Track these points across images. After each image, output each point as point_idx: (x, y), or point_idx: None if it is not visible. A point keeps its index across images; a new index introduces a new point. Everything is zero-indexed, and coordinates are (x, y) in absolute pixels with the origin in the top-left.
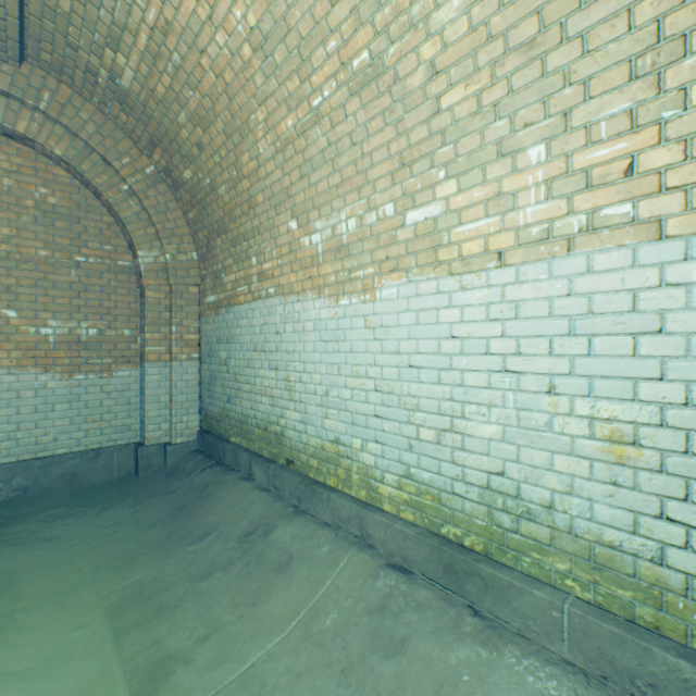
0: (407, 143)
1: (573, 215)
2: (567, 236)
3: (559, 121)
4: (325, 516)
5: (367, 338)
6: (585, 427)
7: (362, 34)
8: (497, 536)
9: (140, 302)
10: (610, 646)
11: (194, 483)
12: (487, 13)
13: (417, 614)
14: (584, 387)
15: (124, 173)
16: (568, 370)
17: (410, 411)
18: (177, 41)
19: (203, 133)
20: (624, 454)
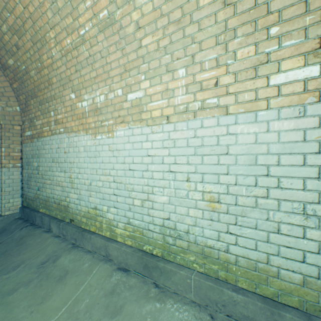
0: (127, 60)
1: (196, 102)
2: (194, 111)
3: (190, 59)
4: (89, 247)
5: (110, 156)
6: (201, 196)
7: (103, 0)
8: (167, 248)
9: None
10: (209, 291)
11: (14, 237)
12: (160, 3)
13: (129, 292)
14: (200, 178)
15: None
16: (194, 170)
17: (130, 191)
18: None
19: (19, 39)
20: (215, 206)
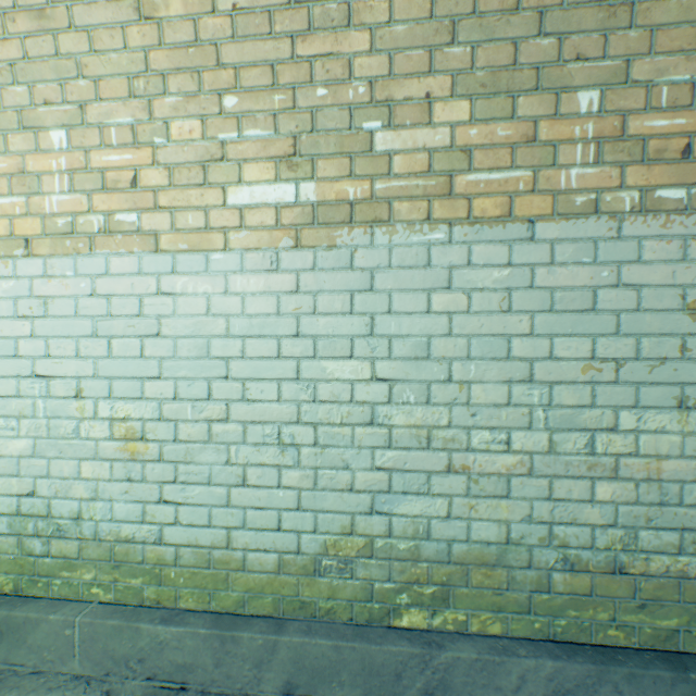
0: None
1: (95, 214)
2: (90, 234)
3: (78, 111)
4: None
5: None
6: (108, 429)
7: None
8: (30, 567)
9: None
10: (113, 640)
11: None
12: None
13: None
14: (107, 389)
15: None
16: (94, 372)
17: None
18: None
19: None
20: (137, 449)
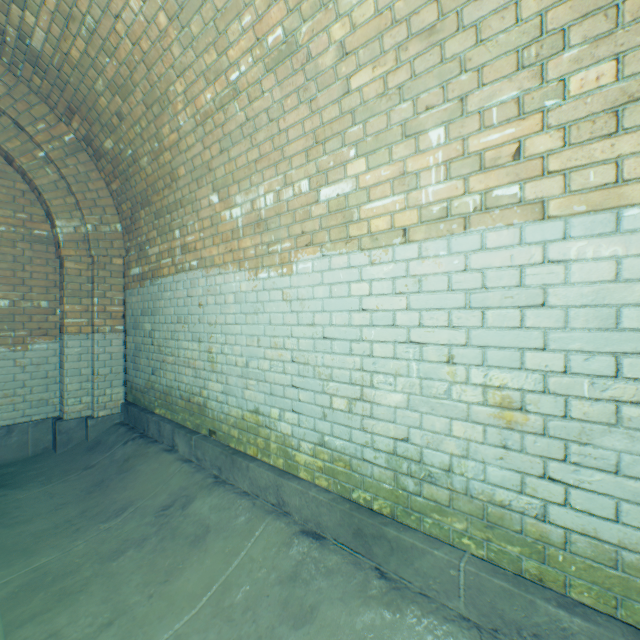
0: (320, 121)
1: (469, 195)
2: (463, 215)
3: (456, 105)
4: (245, 485)
5: (284, 311)
6: (479, 395)
7: (276, 10)
8: (402, 499)
9: (60, 273)
10: (500, 600)
11: (114, 457)
12: None
13: (327, 581)
14: (479, 357)
15: (39, 139)
16: (464, 341)
17: (324, 381)
18: (90, 3)
19: (123, 102)
20: (513, 419)
